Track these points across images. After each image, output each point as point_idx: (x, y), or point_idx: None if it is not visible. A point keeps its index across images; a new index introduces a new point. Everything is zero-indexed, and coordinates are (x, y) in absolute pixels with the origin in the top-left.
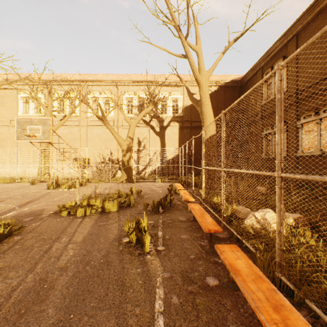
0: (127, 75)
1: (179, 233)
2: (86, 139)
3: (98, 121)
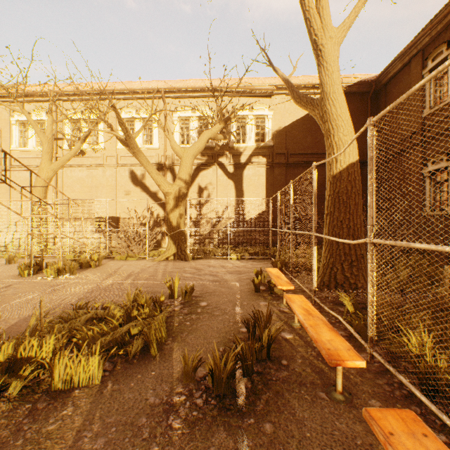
0: (181, 81)
1: None
2: (115, 186)
3: (134, 157)
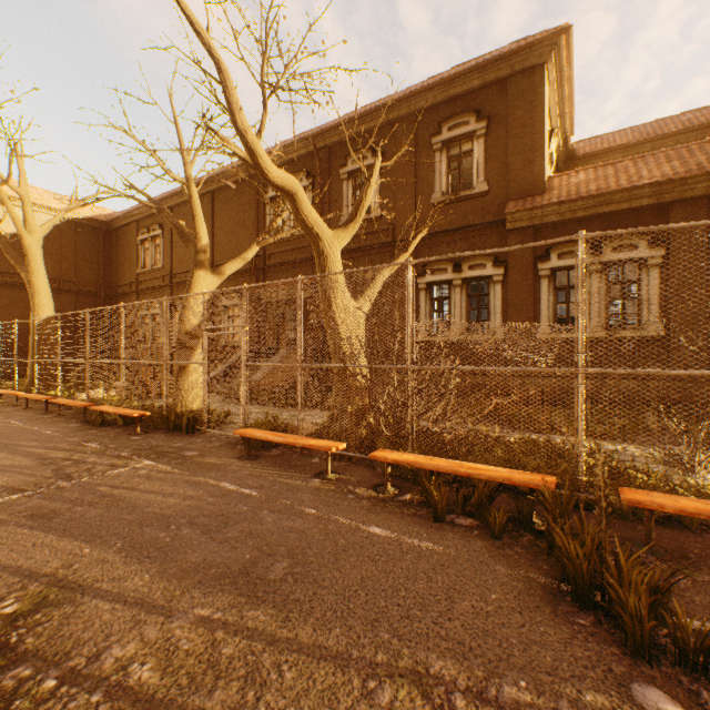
0: None
1: (14, 413)
2: None
3: None
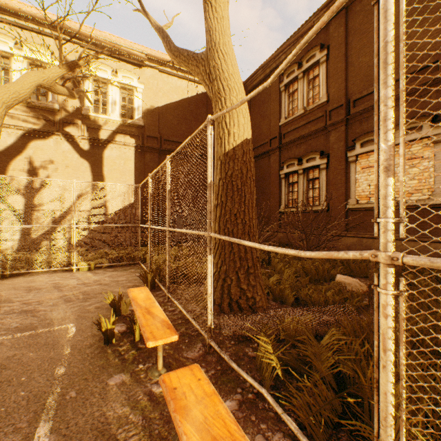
0: None
1: None
2: None
3: None
